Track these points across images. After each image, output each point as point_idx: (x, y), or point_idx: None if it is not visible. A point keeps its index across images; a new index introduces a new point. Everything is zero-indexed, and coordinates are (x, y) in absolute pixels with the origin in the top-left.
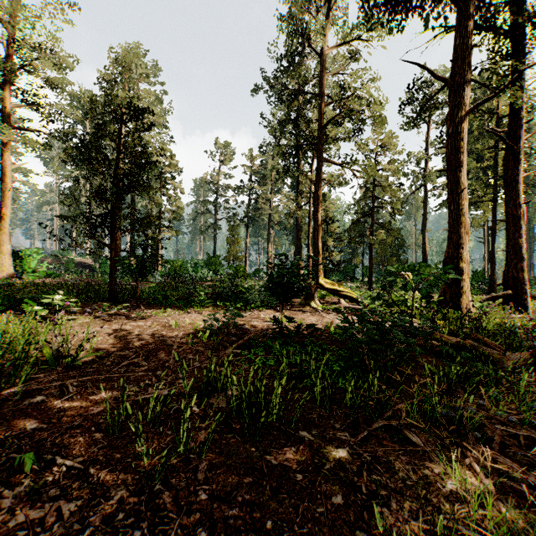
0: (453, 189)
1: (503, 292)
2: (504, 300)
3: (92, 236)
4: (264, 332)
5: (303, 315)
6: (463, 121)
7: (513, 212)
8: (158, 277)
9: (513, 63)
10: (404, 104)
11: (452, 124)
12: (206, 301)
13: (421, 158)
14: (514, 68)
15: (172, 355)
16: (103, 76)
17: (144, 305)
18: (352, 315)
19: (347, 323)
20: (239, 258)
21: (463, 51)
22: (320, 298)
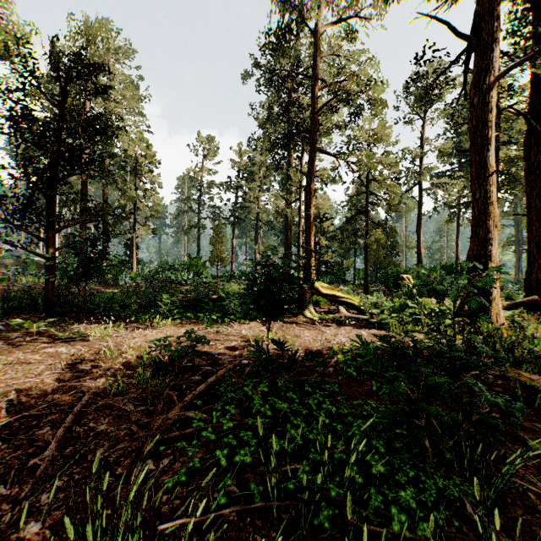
0: (479, 172)
1: (527, 298)
2: (526, 306)
3: (22, 228)
4: (242, 361)
5: (296, 329)
6: (492, 89)
7: (537, 204)
8: (128, 280)
9: (540, 29)
10: (411, 78)
11: (478, 92)
12: (173, 312)
13: (416, 155)
14: (538, 38)
15: (60, 431)
16: (64, 48)
17: (90, 317)
18: (356, 328)
19: (367, 351)
20: (224, 259)
21: (491, 3)
22: (314, 305)
